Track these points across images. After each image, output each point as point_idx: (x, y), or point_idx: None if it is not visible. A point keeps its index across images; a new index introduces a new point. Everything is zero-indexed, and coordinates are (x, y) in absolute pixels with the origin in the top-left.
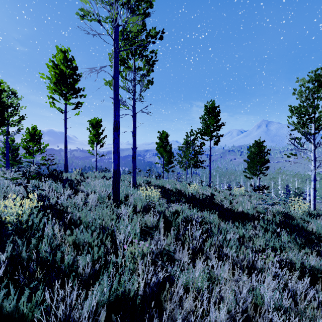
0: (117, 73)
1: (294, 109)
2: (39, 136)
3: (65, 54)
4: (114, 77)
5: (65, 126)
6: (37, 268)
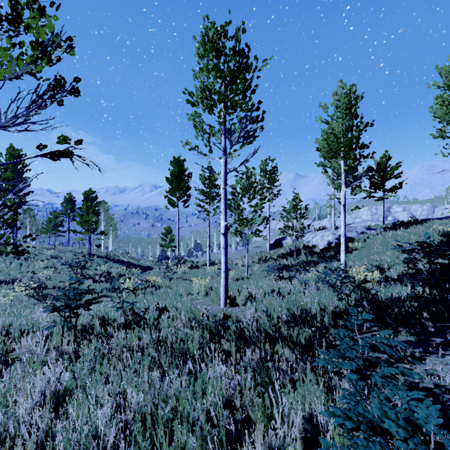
0: None
1: None
2: None
3: None
4: None
5: None
6: None
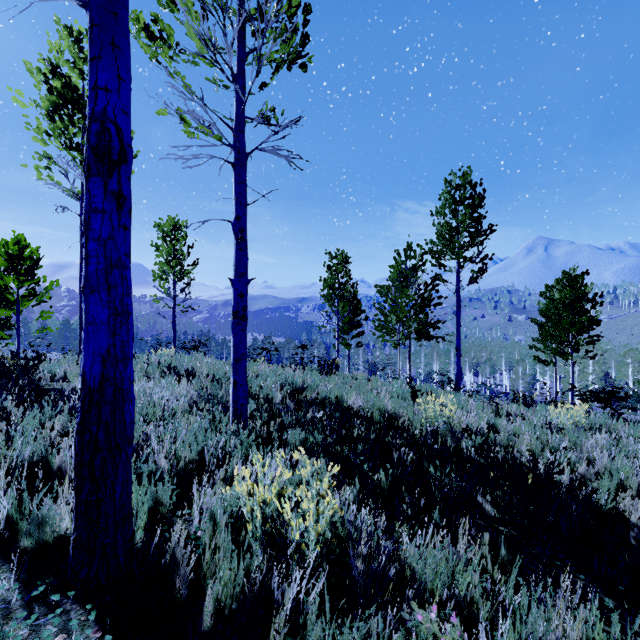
0: None
1: None
2: (34, 260)
3: (76, 37)
4: None
5: (81, 230)
6: None
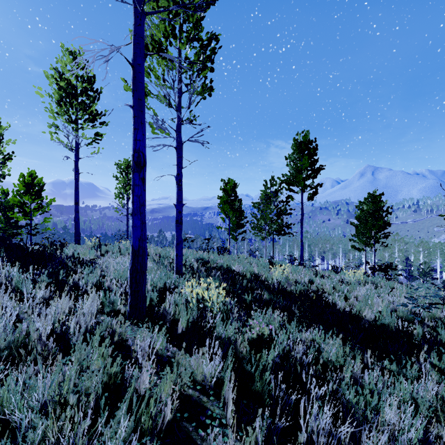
0: (140, 55)
1: None
2: (40, 186)
3: (74, 56)
4: (135, 63)
5: (75, 170)
6: None
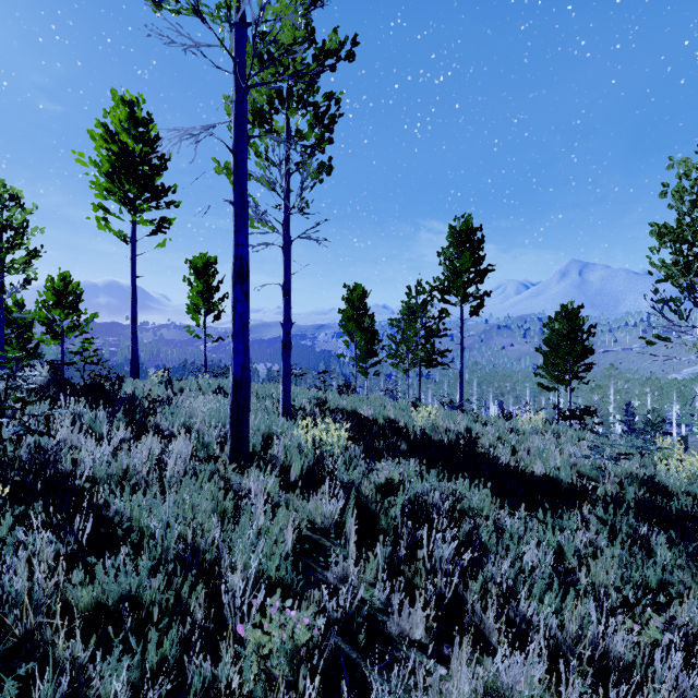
0: (242, 140)
1: (666, 232)
2: (77, 295)
3: (131, 109)
4: (236, 150)
5: (132, 272)
6: None
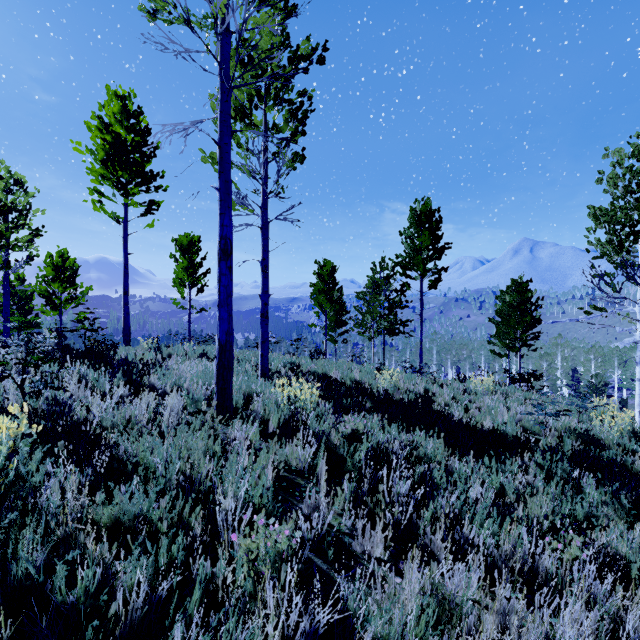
0: (227, 134)
1: (601, 214)
2: (74, 270)
3: (124, 102)
4: (221, 143)
5: (124, 249)
6: (3, 607)
